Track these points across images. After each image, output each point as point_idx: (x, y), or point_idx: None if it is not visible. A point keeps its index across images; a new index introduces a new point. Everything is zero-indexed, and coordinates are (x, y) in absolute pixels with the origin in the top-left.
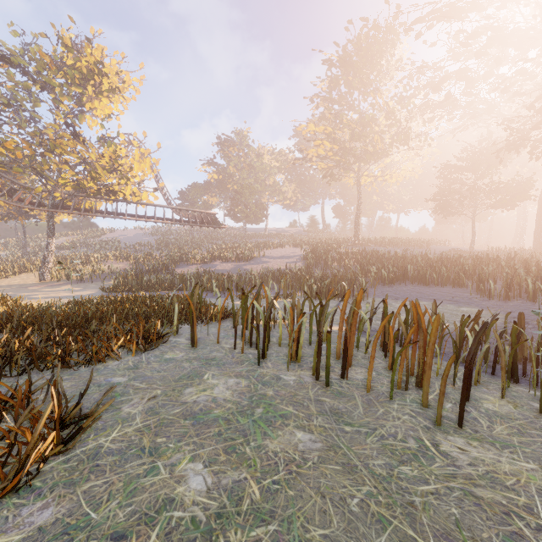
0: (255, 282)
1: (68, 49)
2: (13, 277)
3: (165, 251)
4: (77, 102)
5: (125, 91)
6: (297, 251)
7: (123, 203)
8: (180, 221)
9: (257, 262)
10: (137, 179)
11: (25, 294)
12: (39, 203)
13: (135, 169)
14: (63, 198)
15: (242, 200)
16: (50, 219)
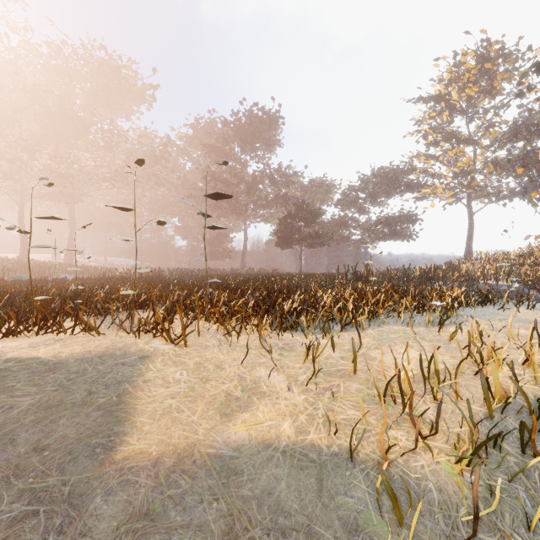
0: None
1: None
2: None
3: None
4: None
5: None
6: None
7: None
8: None
9: None
10: None
11: None
12: None
13: None
14: None
15: None
16: None
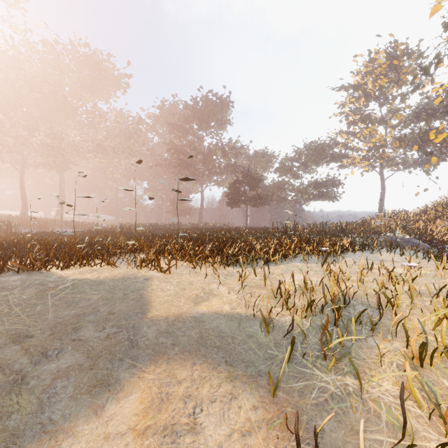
0: None
1: None
2: None
3: None
4: None
5: None
6: None
7: None
8: None
9: None
10: None
11: None
12: None
13: None
14: None
15: None
16: None
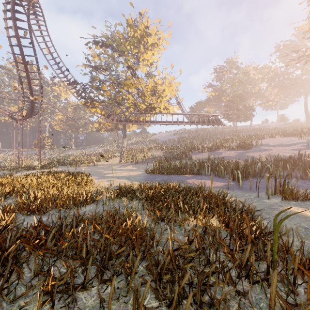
0: (266, 169)
1: (130, 26)
2: (111, 159)
3: (182, 143)
4: (135, 58)
5: (160, 44)
6: (293, 139)
7: (159, 115)
8: (193, 122)
9: (258, 149)
10: (167, 98)
11: (106, 172)
12: (119, 120)
13: (166, 92)
14: (129, 115)
15: (234, 105)
16: (124, 128)
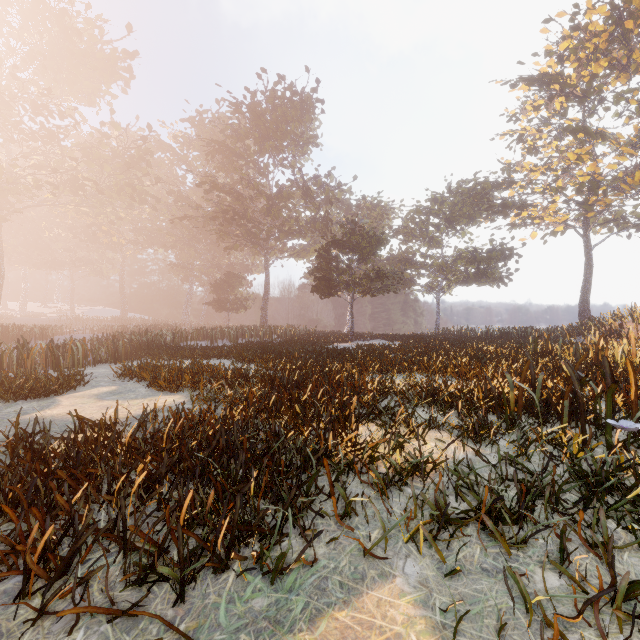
0: None
1: None
2: None
3: None
4: None
5: None
6: None
7: None
8: None
9: None
10: None
11: None
12: None
13: None
14: None
15: None
16: None
